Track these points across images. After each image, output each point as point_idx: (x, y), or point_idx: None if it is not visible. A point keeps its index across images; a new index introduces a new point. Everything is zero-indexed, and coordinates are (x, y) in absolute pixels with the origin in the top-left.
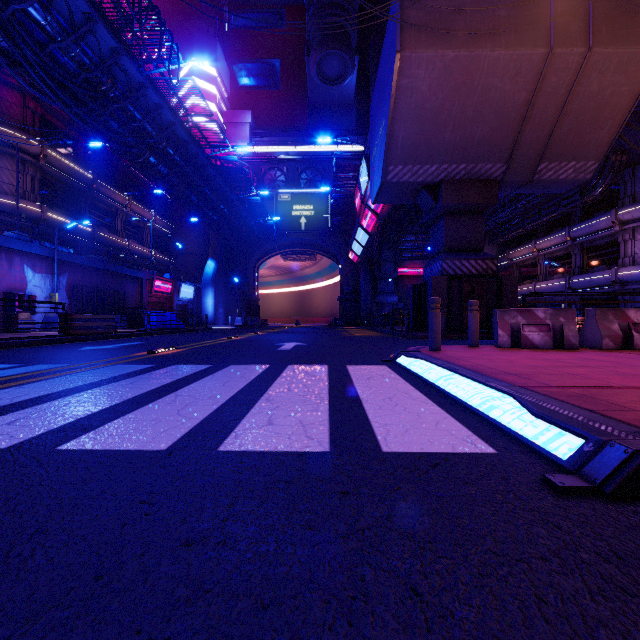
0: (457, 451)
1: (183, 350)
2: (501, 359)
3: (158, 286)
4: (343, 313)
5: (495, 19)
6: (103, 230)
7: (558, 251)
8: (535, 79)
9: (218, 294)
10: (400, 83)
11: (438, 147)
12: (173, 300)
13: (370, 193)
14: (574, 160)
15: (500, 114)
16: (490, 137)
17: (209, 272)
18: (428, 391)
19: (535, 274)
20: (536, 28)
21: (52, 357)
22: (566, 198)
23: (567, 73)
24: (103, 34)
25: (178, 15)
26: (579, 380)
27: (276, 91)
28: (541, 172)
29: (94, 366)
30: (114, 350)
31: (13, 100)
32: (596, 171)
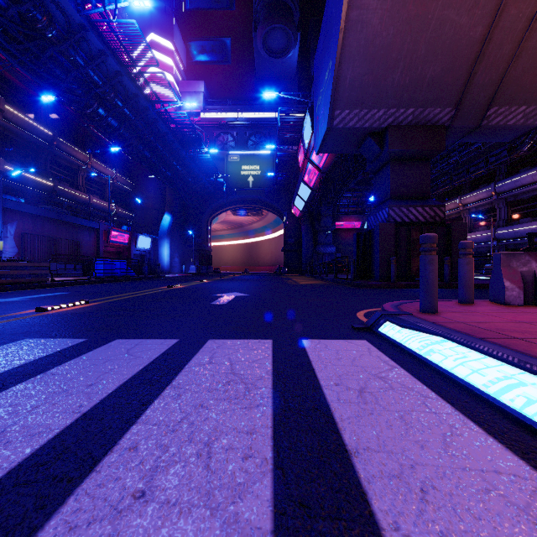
0: None
1: (92, 305)
2: None
3: (115, 237)
4: (286, 262)
5: None
6: (64, 185)
7: (482, 205)
8: (493, 11)
9: (174, 245)
10: (350, 15)
11: (386, 89)
12: (130, 250)
13: (314, 144)
14: (525, 104)
15: (453, 52)
16: (441, 78)
17: (165, 225)
18: None
19: None
20: None
21: None
22: (494, 155)
23: (528, 4)
24: None
25: None
26: None
27: (227, 65)
28: (490, 117)
29: None
30: (6, 305)
31: None
32: None
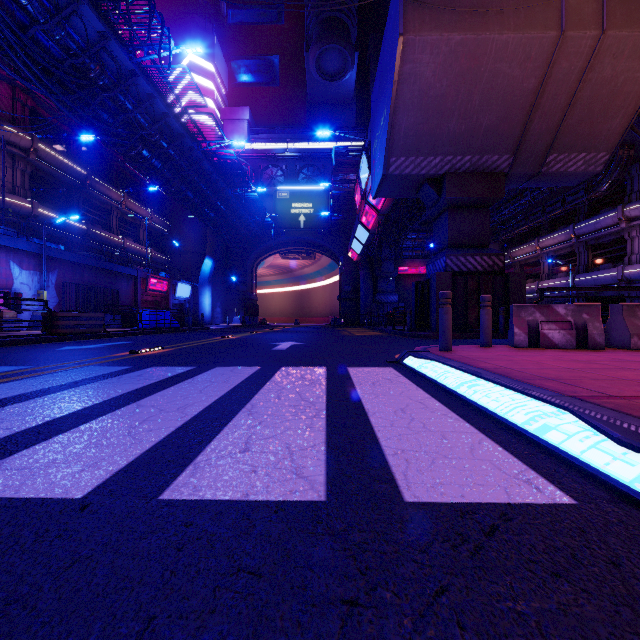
0: (516, 500)
1: (170, 350)
2: (525, 360)
3: (153, 284)
4: (343, 312)
5: (503, 0)
6: (97, 227)
7: (562, 249)
8: (545, 64)
9: (215, 293)
10: (403, 69)
11: (442, 137)
12: (169, 299)
13: (371, 187)
14: (584, 151)
15: (508, 102)
16: (497, 127)
17: (206, 271)
18: (447, 400)
19: (538, 273)
20: (547, 10)
21: (21, 358)
22: (571, 194)
23: (579, 58)
24: (90, 16)
25: (175, 10)
26: (638, 387)
27: (275, 88)
28: (549, 164)
29: (61, 368)
30: (95, 350)
31: (2, 92)
32: (607, 163)
